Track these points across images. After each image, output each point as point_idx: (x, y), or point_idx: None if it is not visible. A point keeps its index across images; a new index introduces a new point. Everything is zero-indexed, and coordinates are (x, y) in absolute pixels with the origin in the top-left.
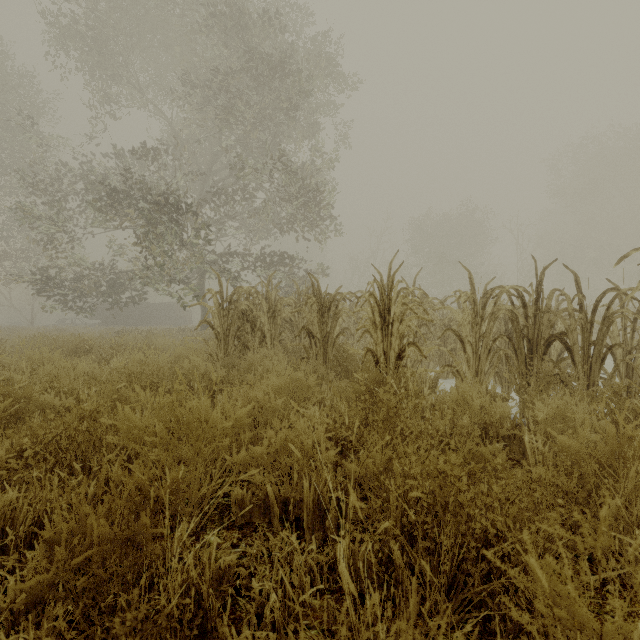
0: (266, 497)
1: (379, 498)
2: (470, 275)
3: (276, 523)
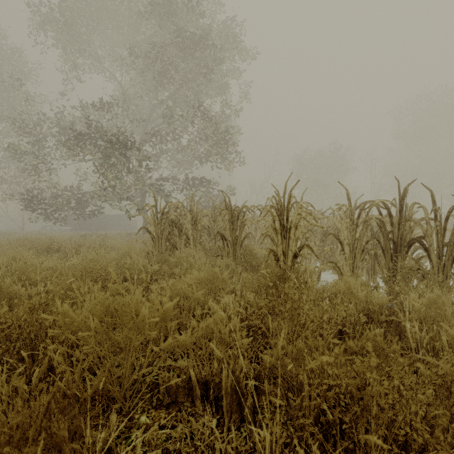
0: (189, 379)
1: (288, 382)
2: (347, 192)
3: (198, 403)
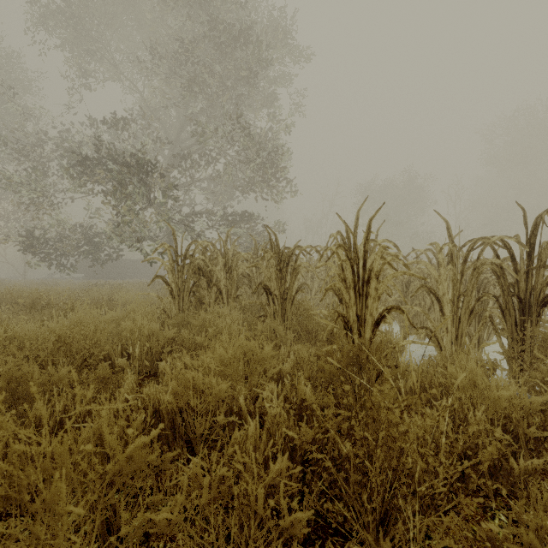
0: None
1: None
2: (448, 225)
3: None
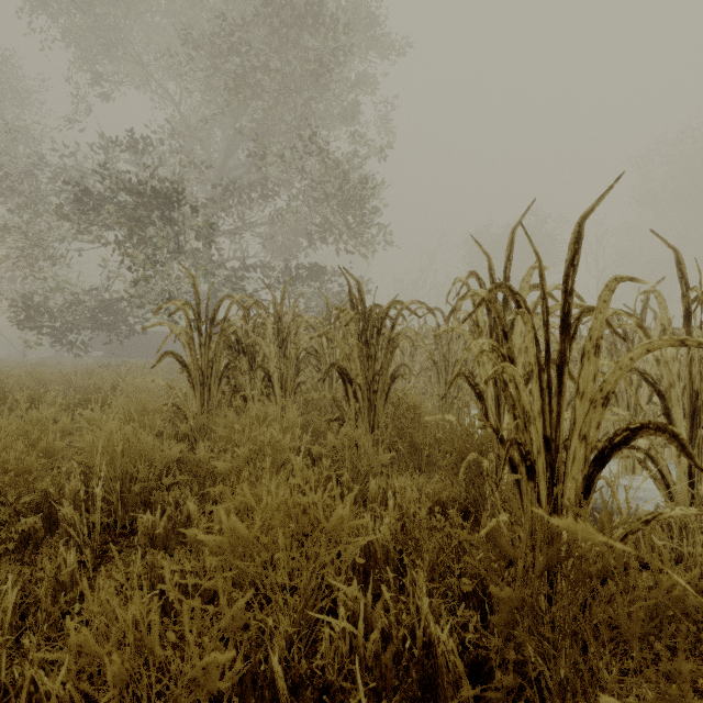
0: None
1: None
2: (678, 257)
3: None
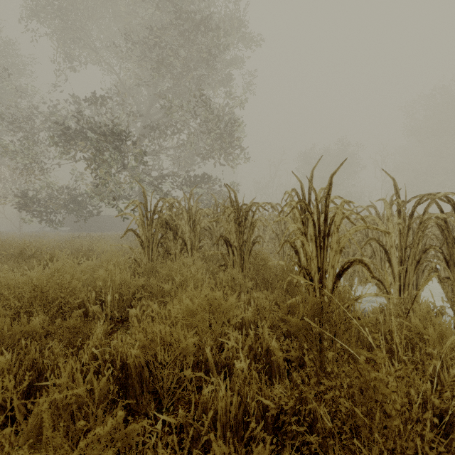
0: None
1: None
2: (395, 183)
3: None
